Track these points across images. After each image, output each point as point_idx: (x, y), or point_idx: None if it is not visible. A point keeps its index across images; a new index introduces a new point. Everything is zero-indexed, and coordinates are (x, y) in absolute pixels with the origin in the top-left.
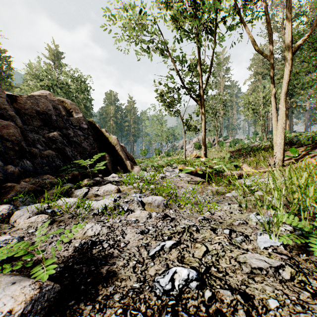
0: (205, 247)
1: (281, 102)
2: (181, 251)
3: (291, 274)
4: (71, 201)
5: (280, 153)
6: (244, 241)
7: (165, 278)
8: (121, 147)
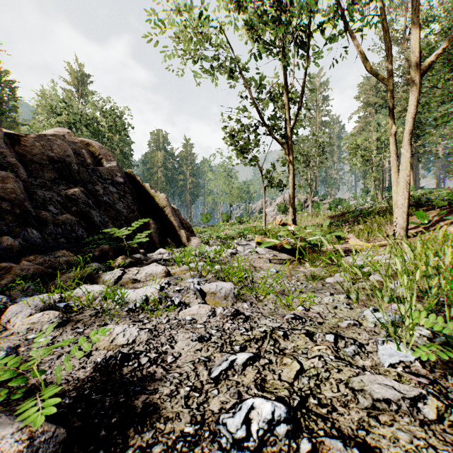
0: (299, 364)
1: (403, 145)
2: (261, 370)
3: (438, 410)
4: (95, 290)
5: (402, 218)
6: (359, 354)
7: (235, 417)
8: (172, 210)
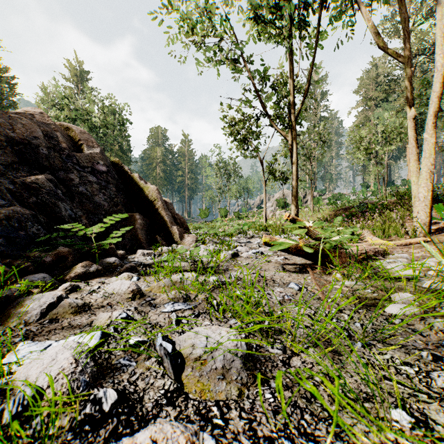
0: None
1: (426, 129)
2: None
3: None
4: None
5: (424, 213)
6: None
7: None
8: (163, 203)
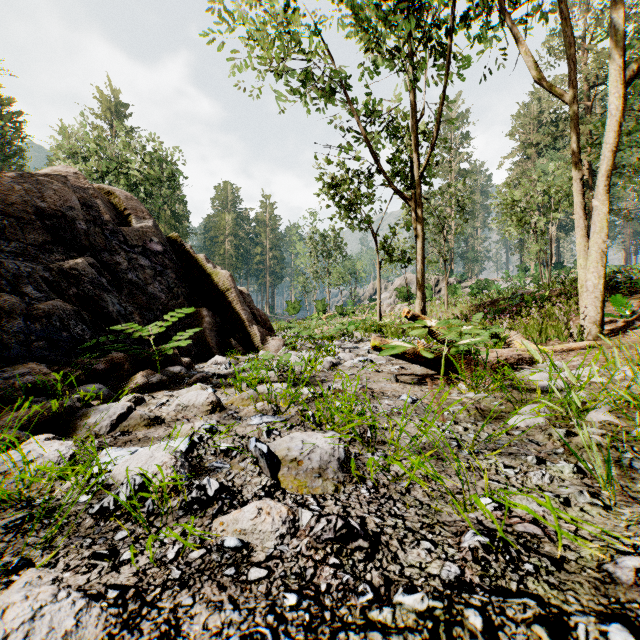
0: None
1: (597, 194)
2: None
3: None
4: (46, 456)
5: (594, 308)
6: None
7: None
8: (239, 295)
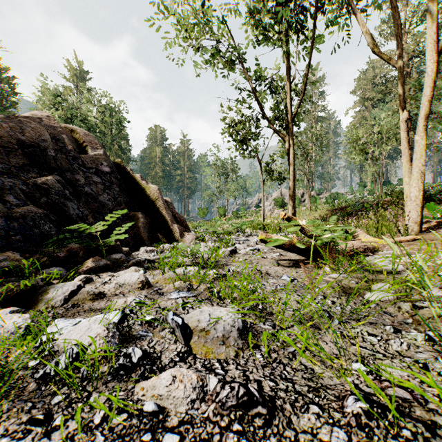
0: None
1: (418, 131)
2: None
3: None
4: (6, 327)
5: (415, 212)
6: None
7: None
8: (164, 203)
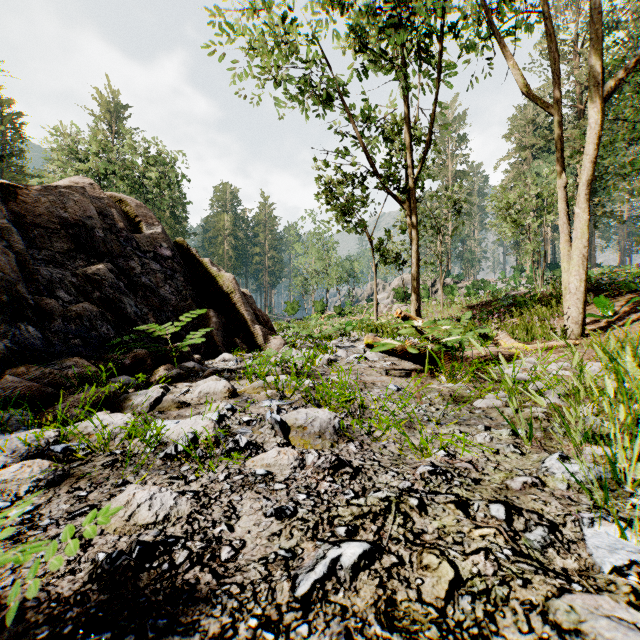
0: (451, 567)
1: (578, 202)
2: (385, 579)
3: None
4: (115, 423)
5: (576, 309)
6: (553, 544)
7: None
8: (242, 296)
